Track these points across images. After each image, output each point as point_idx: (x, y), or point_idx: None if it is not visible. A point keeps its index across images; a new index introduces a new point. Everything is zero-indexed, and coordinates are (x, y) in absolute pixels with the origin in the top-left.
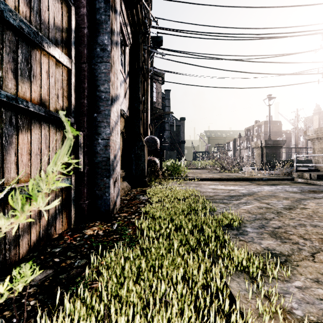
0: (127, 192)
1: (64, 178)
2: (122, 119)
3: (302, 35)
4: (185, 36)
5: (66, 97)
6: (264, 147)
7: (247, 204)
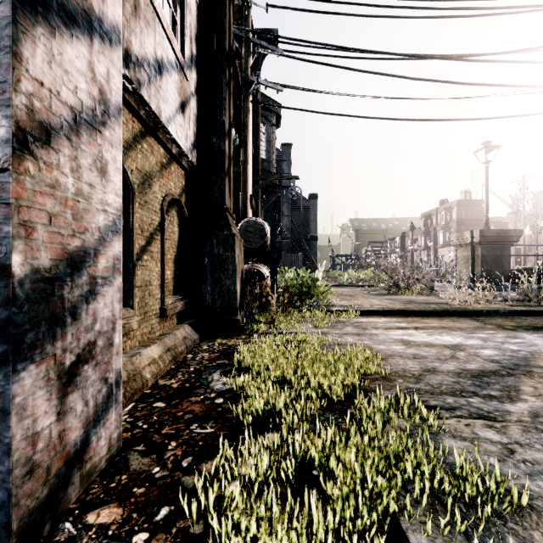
0: (185, 354)
1: None
2: (178, 169)
3: None
4: (325, 12)
5: None
6: (477, 244)
7: None
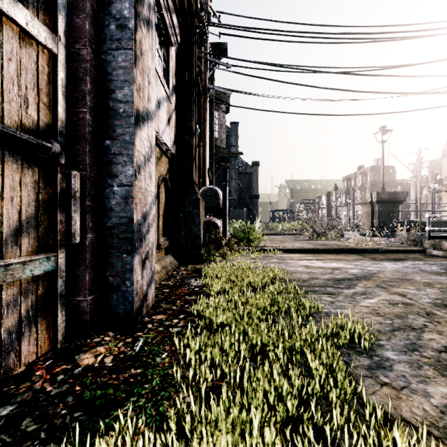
0: (171, 271)
1: (39, 257)
2: (165, 158)
3: (436, 34)
4: (261, 38)
5: (48, 105)
6: (375, 203)
7: (368, 296)
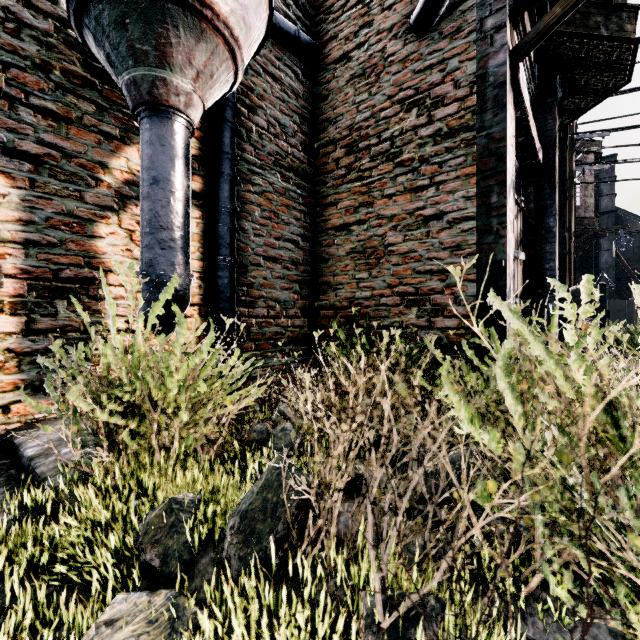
0: None
1: None
2: None
3: None
4: None
5: (521, 282)
6: None
7: None
